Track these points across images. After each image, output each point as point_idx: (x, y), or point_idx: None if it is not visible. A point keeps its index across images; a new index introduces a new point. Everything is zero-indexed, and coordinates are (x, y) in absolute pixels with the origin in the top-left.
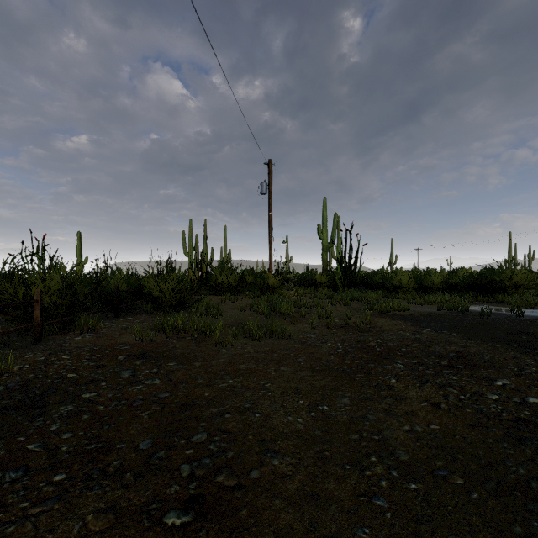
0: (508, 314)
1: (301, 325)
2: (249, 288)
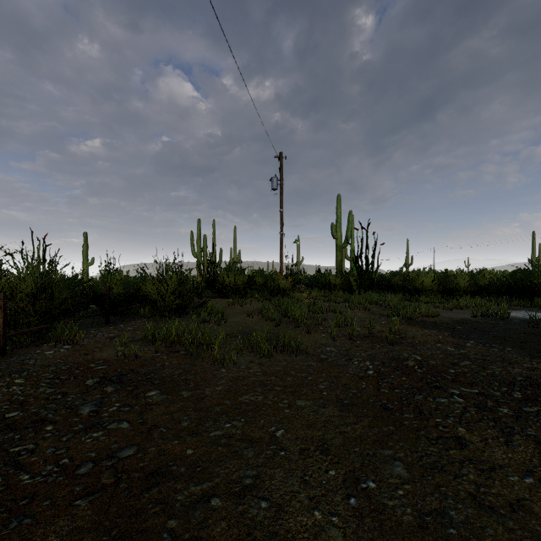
0: None
1: (318, 335)
2: (258, 291)
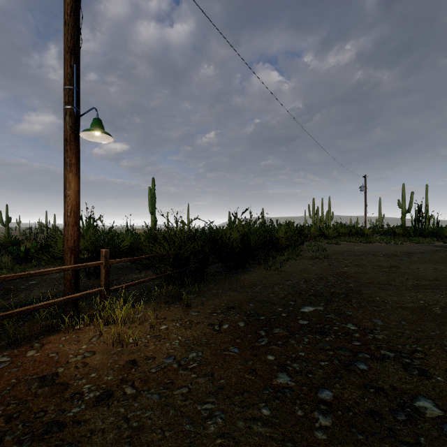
0: None
1: (377, 243)
2: (353, 235)
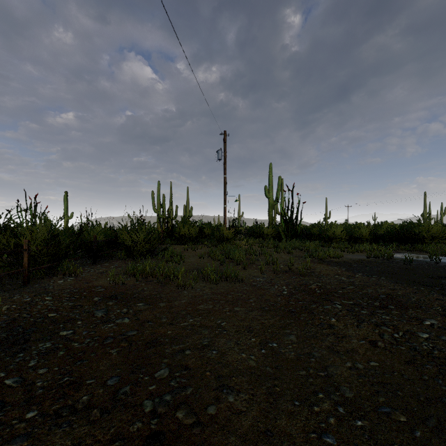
0: (427, 261)
1: (251, 270)
2: (207, 239)
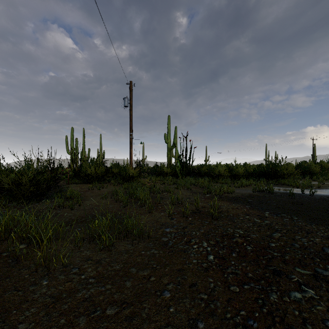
0: (301, 194)
1: (158, 214)
2: (114, 177)
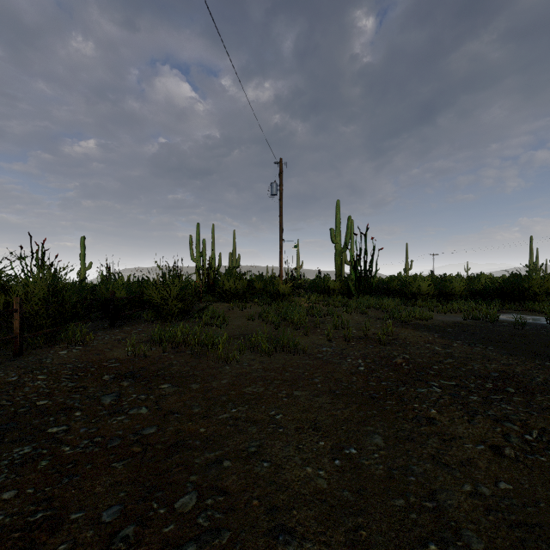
0: (544, 325)
1: (315, 337)
2: (258, 295)
